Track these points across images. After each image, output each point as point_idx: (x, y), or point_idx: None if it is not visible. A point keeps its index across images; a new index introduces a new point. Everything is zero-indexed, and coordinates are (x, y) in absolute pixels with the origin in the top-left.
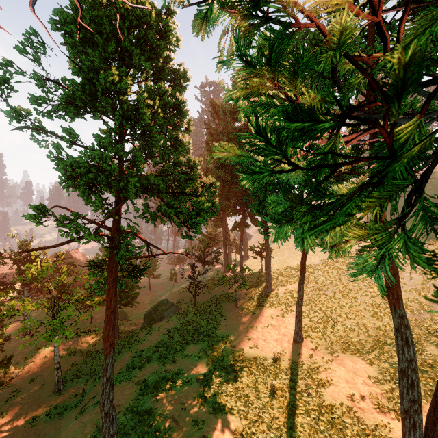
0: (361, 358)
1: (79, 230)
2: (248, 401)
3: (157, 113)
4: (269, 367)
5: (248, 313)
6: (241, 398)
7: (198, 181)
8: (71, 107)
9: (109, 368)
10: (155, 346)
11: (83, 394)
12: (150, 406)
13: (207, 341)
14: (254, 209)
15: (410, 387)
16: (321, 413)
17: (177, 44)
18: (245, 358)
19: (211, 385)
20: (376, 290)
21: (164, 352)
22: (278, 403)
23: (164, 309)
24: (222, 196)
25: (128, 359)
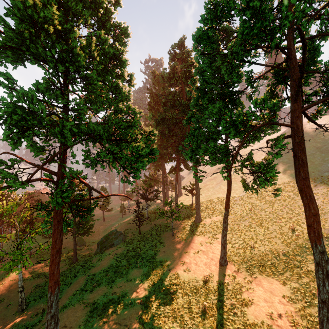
0: (275, 279)
1: (2, 176)
2: (183, 322)
3: (95, 58)
4: (200, 288)
5: (182, 241)
6: (177, 319)
7: (138, 129)
8: (9, 52)
9: (53, 305)
10: (105, 270)
11: (42, 313)
12: None
13: (148, 265)
14: (188, 156)
15: None
16: None
17: (119, 3)
18: (180, 281)
19: (152, 307)
20: (284, 221)
21: (112, 276)
22: (209, 323)
23: (114, 238)
24: (161, 146)
25: (82, 282)
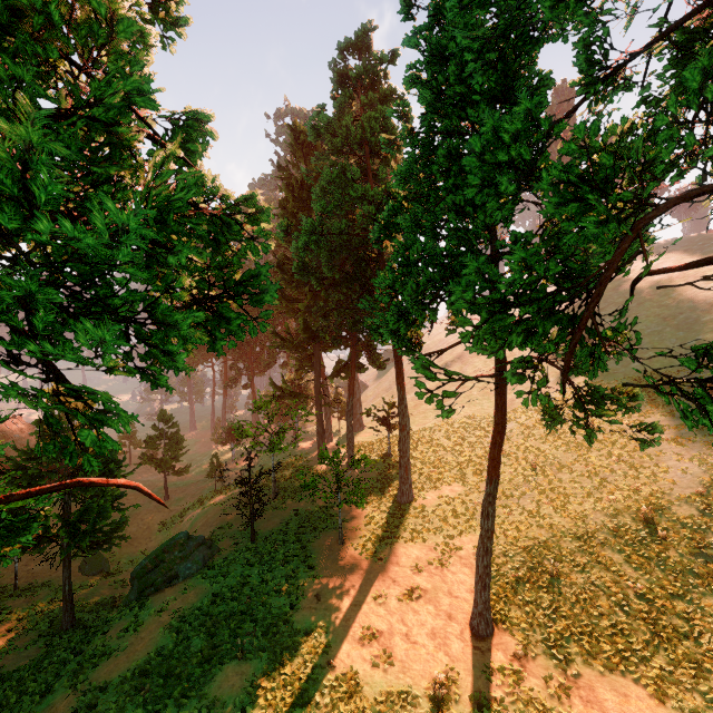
0: (632, 678)
1: None
2: None
3: None
4: None
5: (367, 559)
6: None
7: None
8: None
9: None
10: (139, 672)
11: None
12: None
13: (270, 648)
14: (386, 328)
15: None
16: None
17: None
18: (363, 706)
19: None
20: (621, 497)
21: (157, 695)
22: None
23: (179, 558)
24: (313, 310)
25: None
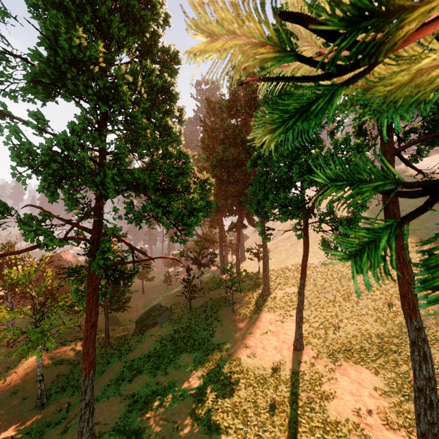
0: (365, 367)
1: (40, 233)
2: (246, 418)
3: (141, 95)
4: (268, 378)
5: (246, 318)
6: (238, 415)
7: (191, 177)
8: (39, 87)
9: (88, 391)
10: (147, 355)
11: (67, 409)
12: (138, 426)
13: (202, 349)
14: (253, 208)
15: (428, 408)
16: (326, 431)
17: (167, 22)
18: (242, 369)
19: (206, 400)
20: (378, 293)
21: (156, 362)
22: (279, 420)
23: (157, 315)
24: (218, 196)
25: (117, 370)
